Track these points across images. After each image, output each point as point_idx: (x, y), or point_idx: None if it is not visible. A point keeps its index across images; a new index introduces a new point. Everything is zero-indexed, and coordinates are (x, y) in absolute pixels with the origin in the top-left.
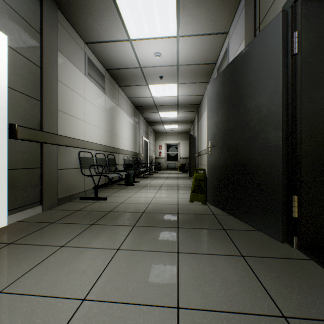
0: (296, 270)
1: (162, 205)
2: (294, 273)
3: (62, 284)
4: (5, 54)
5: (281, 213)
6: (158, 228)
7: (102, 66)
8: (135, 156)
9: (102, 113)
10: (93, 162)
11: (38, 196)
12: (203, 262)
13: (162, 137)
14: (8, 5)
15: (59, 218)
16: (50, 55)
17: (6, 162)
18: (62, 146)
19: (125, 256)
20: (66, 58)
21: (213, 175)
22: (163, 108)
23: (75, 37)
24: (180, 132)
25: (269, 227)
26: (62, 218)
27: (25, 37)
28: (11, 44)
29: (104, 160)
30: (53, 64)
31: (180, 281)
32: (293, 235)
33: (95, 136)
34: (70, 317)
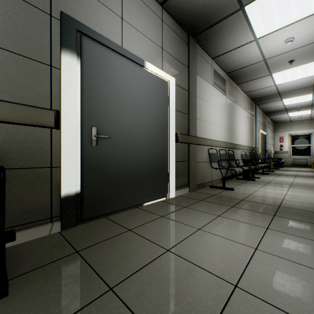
0: None
1: (301, 204)
2: None
3: (234, 236)
4: (174, 90)
5: None
6: (305, 222)
7: (223, 72)
8: (252, 150)
9: (223, 114)
10: (217, 157)
11: (186, 181)
12: None
13: (284, 128)
14: (174, 58)
15: (203, 198)
16: (192, 80)
17: (174, 157)
18: (198, 145)
19: (277, 234)
20: (200, 78)
21: None
22: (289, 93)
23: (205, 58)
24: None
25: None
26: (205, 198)
27: (181, 74)
28: (176, 82)
29: (225, 155)
30: (194, 85)
31: None
32: None
33: (218, 135)
34: (251, 254)
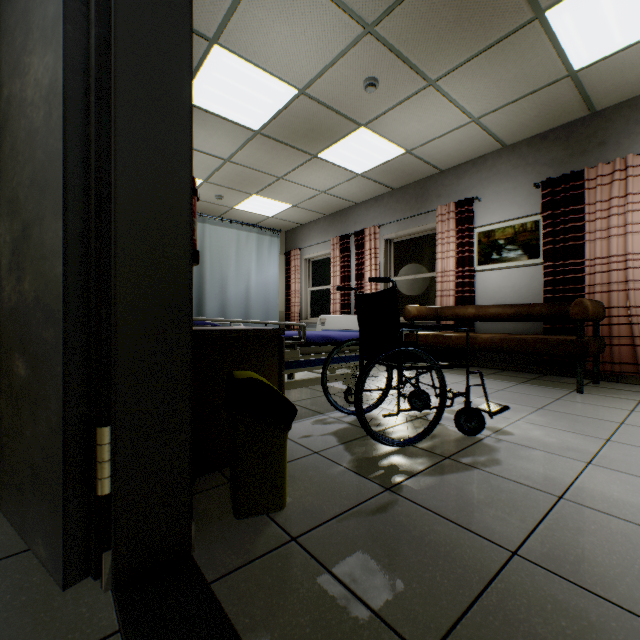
0: None
1: None
2: None
3: None
4: None
5: (63, 494)
6: None
7: None
8: None
9: None
10: None
11: None
12: None
13: None
14: None
15: None
16: None
17: None
18: None
19: None
20: None
21: None
22: None
23: None
24: None
25: (46, 540)
26: None
27: None
28: None
29: None
30: None
31: None
32: (105, 549)
33: None
34: None
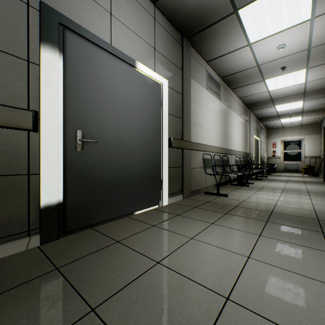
0: None
1: (293, 209)
2: None
3: (227, 245)
4: (167, 93)
5: None
6: (296, 228)
7: (217, 76)
8: (246, 156)
9: (217, 119)
10: (212, 163)
11: (180, 187)
12: None
13: (277, 134)
14: (168, 60)
15: (197, 205)
16: (186, 83)
17: (167, 163)
18: (192, 150)
19: (269, 241)
20: (194, 81)
21: None
22: (281, 100)
23: (199, 61)
24: (305, 124)
25: None
26: (199, 205)
27: (175, 76)
28: (169, 84)
29: (219, 161)
30: (188, 88)
31: None
32: None
33: (213, 140)
34: (244, 263)
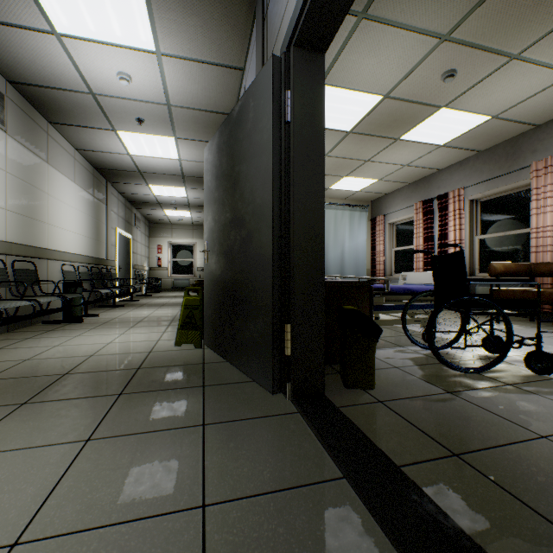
0: (269, 431)
1: (118, 357)
2: (263, 436)
3: None
4: None
5: (272, 352)
6: (79, 400)
7: None
8: (98, 264)
9: None
10: None
11: None
12: (127, 448)
13: (164, 232)
14: None
15: None
16: None
17: None
18: None
19: None
20: None
21: (211, 299)
22: (156, 177)
23: None
24: (198, 224)
25: (262, 374)
26: None
27: None
28: None
29: (2, 273)
30: None
31: (55, 492)
32: (287, 381)
33: None
34: None
